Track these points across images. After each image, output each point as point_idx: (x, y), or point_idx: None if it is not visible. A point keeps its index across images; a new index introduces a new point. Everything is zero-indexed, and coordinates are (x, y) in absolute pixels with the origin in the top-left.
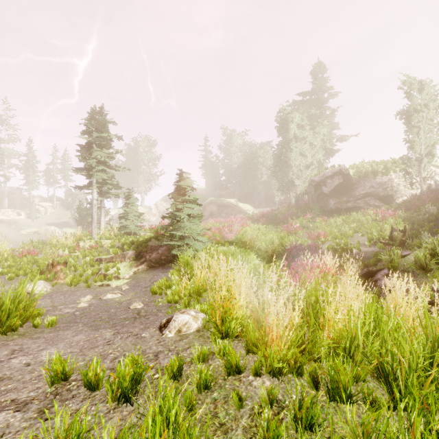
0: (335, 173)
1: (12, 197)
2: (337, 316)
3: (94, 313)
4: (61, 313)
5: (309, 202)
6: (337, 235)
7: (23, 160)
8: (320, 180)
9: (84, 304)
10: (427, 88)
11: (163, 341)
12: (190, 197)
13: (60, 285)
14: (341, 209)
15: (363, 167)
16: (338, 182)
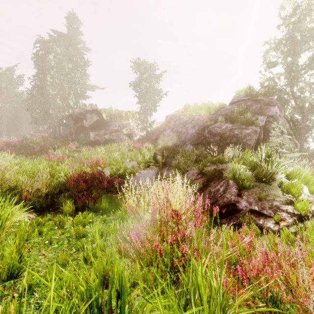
0: (94, 111)
1: None
2: None
3: None
4: None
5: (66, 135)
6: (111, 161)
7: None
8: (81, 114)
9: None
10: (149, 69)
11: None
12: None
13: None
14: (101, 141)
15: (112, 112)
16: (97, 119)
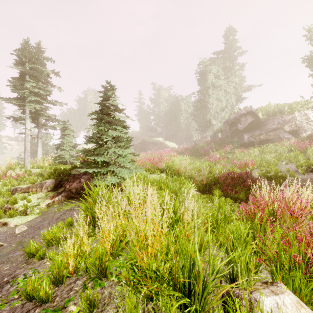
0: (248, 113)
1: None
2: None
3: None
4: None
5: (223, 139)
6: (262, 163)
7: None
8: (235, 119)
9: None
10: None
11: None
12: (115, 117)
13: None
14: (255, 142)
15: (270, 108)
16: (251, 120)
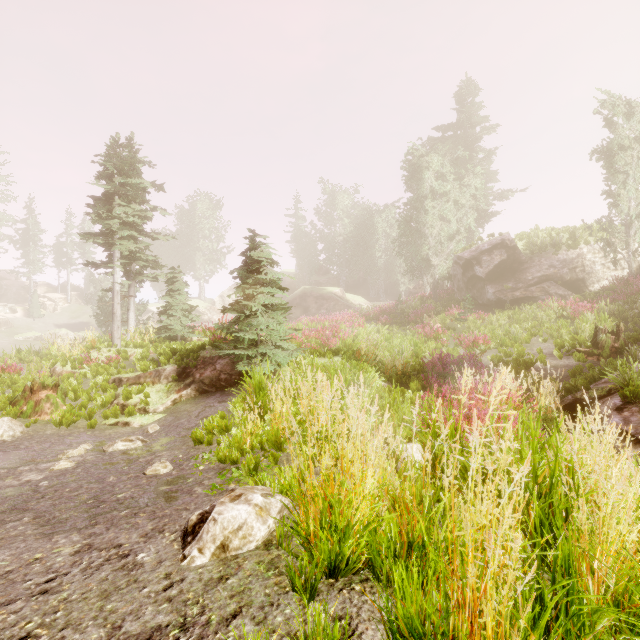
0: (495, 246)
1: (4, 286)
2: (631, 537)
3: (74, 484)
4: (14, 483)
5: (453, 291)
6: (505, 340)
7: (20, 229)
8: (472, 257)
9: (65, 463)
10: (639, 113)
11: (179, 582)
12: (267, 275)
13: (43, 423)
14: (506, 301)
15: (538, 237)
16: (500, 260)
